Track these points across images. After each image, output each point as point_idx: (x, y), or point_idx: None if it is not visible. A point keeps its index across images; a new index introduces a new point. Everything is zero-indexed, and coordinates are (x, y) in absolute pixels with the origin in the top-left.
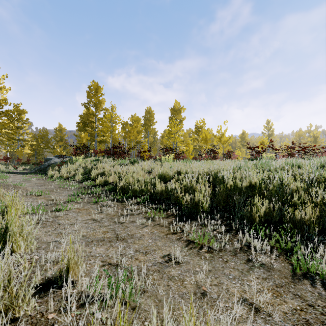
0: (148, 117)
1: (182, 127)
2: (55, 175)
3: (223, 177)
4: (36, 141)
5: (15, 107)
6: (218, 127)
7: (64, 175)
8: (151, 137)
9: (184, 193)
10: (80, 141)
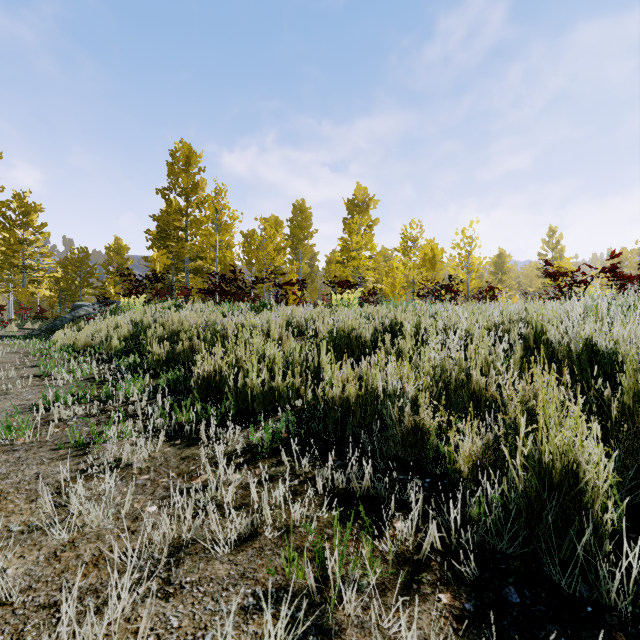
0: (300, 222)
1: (371, 240)
2: (58, 342)
3: (589, 346)
4: (64, 271)
5: (15, 197)
6: (456, 234)
7: (79, 342)
8: (304, 265)
9: (435, 407)
10: (150, 269)
